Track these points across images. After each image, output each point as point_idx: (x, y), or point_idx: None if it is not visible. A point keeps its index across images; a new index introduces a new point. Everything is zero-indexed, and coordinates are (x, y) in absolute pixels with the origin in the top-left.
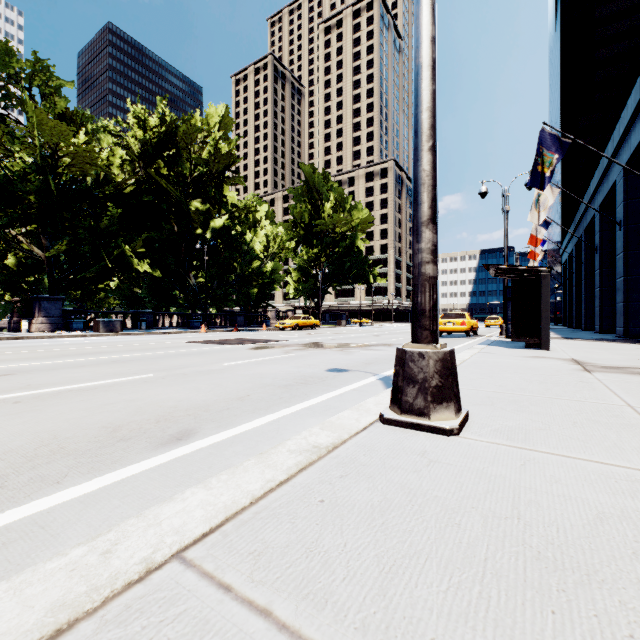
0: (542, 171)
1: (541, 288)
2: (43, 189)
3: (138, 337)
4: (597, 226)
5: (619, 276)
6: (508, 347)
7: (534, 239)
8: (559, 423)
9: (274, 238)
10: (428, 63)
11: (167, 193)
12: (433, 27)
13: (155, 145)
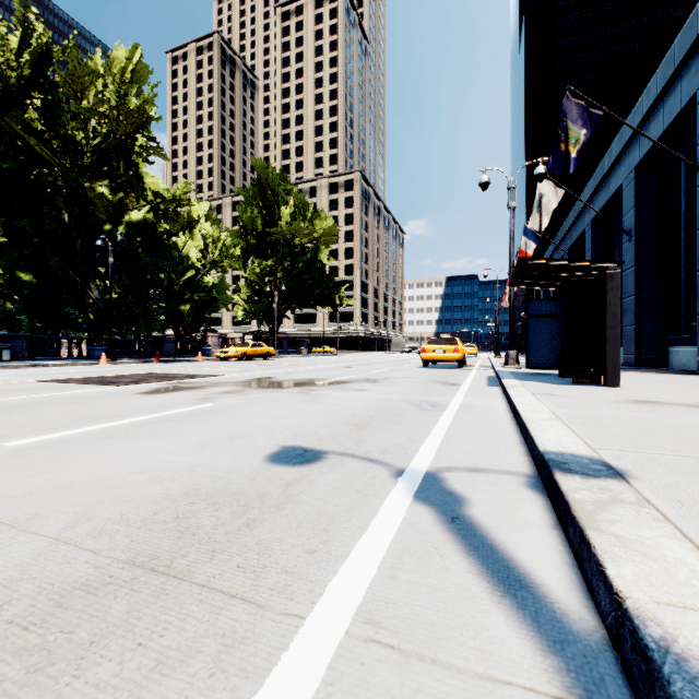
0: (566, 151)
1: (607, 293)
2: None
3: None
4: (589, 242)
5: (628, 295)
6: (551, 382)
7: (524, 255)
8: None
9: (214, 242)
10: None
11: (48, 163)
12: None
13: (17, 80)
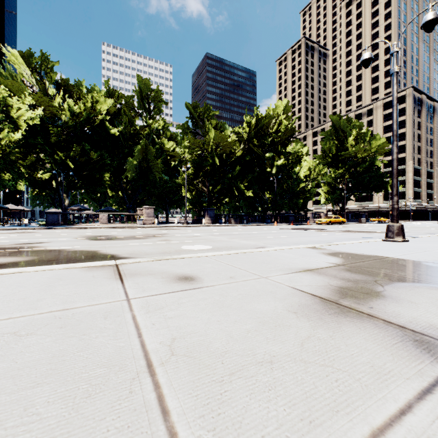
0: None
1: None
2: (211, 163)
3: (251, 226)
4: None
5: None
6: None
7: None
8: (436, 243)
9: (313, 169)
10: (395, 158)
11: (255, 153)
12: (397, 150)
13: (254, 132)
